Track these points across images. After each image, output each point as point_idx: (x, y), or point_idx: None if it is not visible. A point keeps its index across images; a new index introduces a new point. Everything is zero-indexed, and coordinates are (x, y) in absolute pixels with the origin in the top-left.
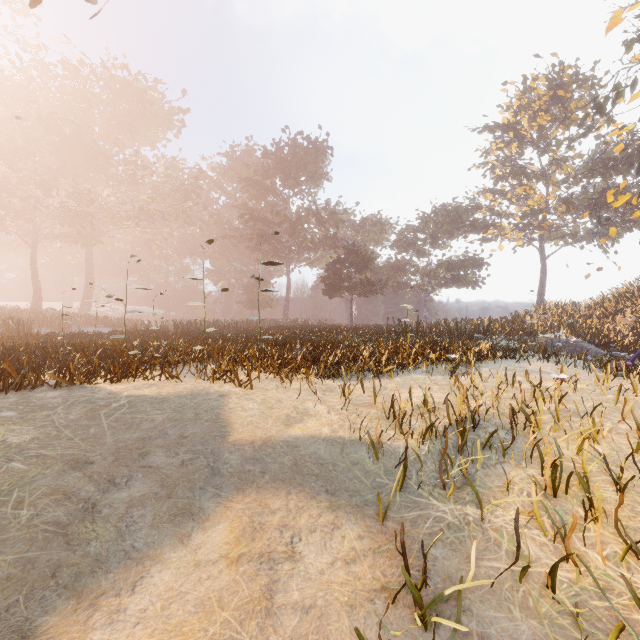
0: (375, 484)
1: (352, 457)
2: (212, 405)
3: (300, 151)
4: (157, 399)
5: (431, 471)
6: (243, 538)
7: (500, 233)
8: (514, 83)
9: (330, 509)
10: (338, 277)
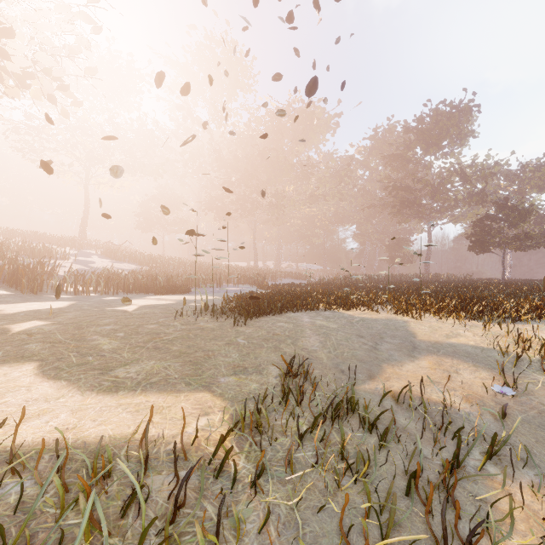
0: (500, 365)
1: (488, 355)
2: (401, 325)
3: (442, 119)
4: (372, 320)
5: (538, 366)
6: (435, 365)
7: None
8: None
9: (474, 367)
10: (486, 233)
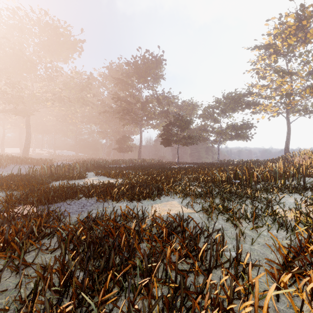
0: None
1: None
2: None
3: (147, 61)
4: None
5: None
6: None
7: (264, 108)
8: (274, 18)
9: None
10: (170, 134)
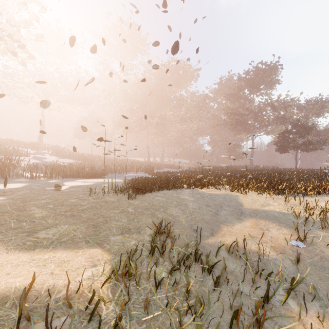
0: (295, 224)
1: (287, 218)
2: (234, 198)
3: (260, 72)
4: (216, 195)
5: (319, 225)
6: (254, 225)
7: None
8: None
9: (279, 226)
10: (286, 141)
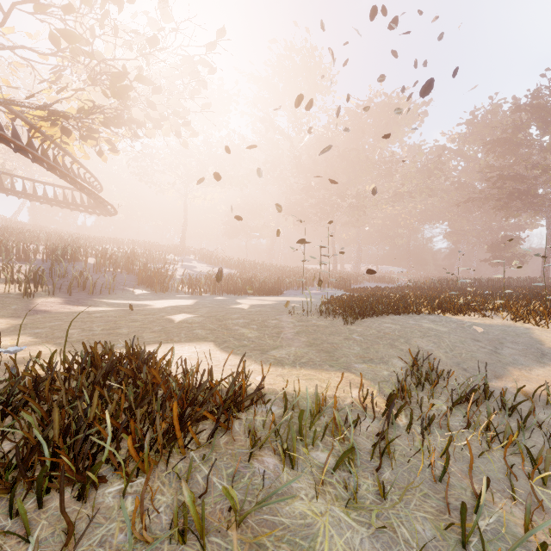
0: None
1: None
2: (523, 332)
3: None
4: (486, 325)
5: None
6: None
7: None
8: None
9: None
10: None
